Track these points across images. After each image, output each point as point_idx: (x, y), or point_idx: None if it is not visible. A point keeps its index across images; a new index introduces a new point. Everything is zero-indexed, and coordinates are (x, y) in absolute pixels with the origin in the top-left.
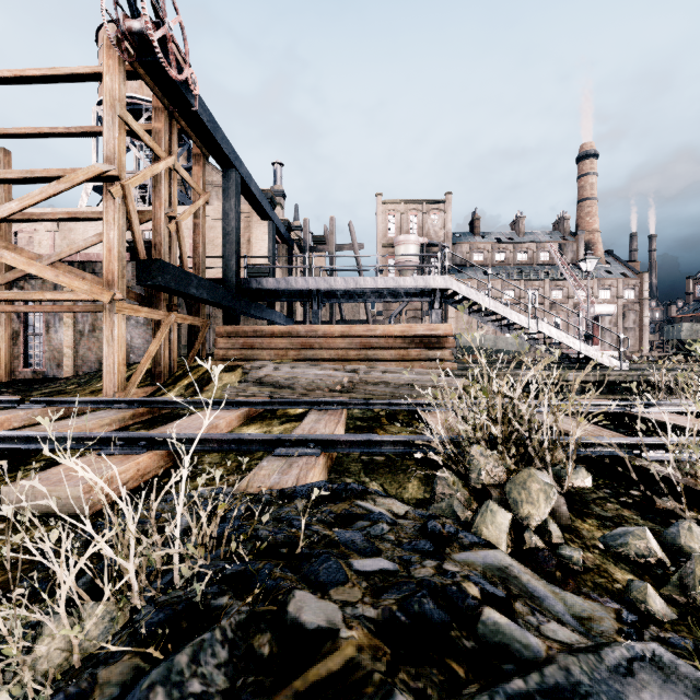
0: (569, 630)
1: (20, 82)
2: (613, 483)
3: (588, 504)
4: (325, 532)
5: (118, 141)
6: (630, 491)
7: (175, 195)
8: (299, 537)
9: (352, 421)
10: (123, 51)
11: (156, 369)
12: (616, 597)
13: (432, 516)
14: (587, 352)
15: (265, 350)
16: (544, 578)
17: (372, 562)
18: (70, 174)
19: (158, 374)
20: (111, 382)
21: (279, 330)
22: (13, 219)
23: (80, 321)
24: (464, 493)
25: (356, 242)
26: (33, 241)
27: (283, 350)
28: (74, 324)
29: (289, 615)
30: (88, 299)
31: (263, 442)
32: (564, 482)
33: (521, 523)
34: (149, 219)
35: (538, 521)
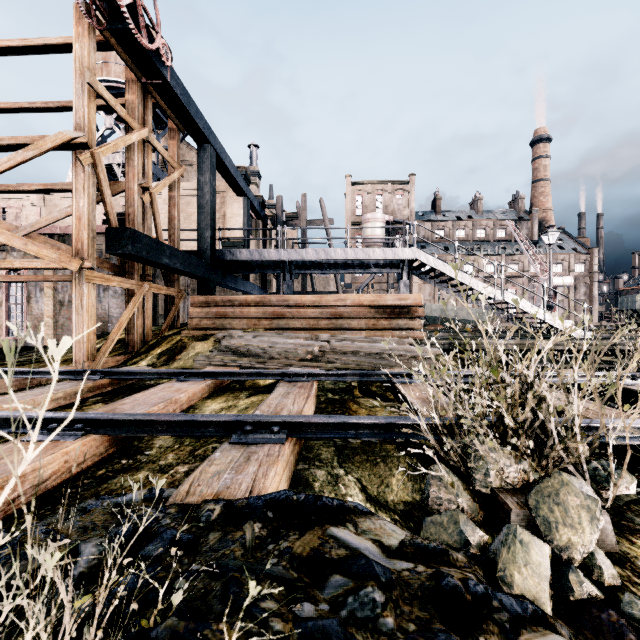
0: None
1: None
2: (638, 478)
3: (624, 512)
4: (278, 626)
5: (88, 109)
6: None
7: (149, 167)
8: None
9: (323, 393)
10: (92, 19)
11: (130, 338)
12: None
13: (438, 550)
14: (552, 322)
15: (237, 319)
16: None
17: None
18: (38, 141)
19: (131, 343)
20: (80, 351)
21: (251, 300)
22: None
23: (60, 291)
24: (467, 499)
25: (326, 217)
26: (20, 216)
27: (256, 319)
28: (55, 294)
29: None
30: (56, 267)
31: (219, 424)
32: (603, 490)
33: (558, 555)
34: (122, 190)
35: (583, 553)
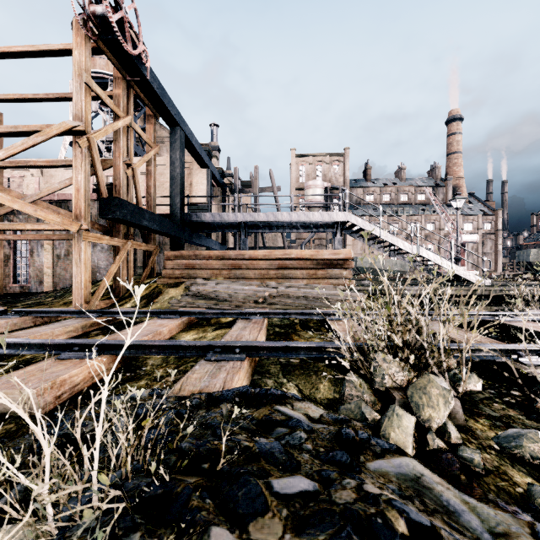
0: None
1: (7, 57)
2: (495, 384)
3: (477, 404)
4: (246, 443)
5: (85, 103)
6: (511, 392)
7: (131, 147)
8: (221, 450)
9: (272, 328)
10: (88, 31)
11: (116, 285)
12: (520, 503)
13: (344, 420)
14: (458, 272)
15: (203, 270)
16: (450, 481)
17: (292, 483)
18: (46, 129)
19: (117, 289)
20: (78, 295)
21: (214, 254)
22: (3, 166)
23: (57, 247)
24: (369, 395)
25: (275, 185)
26: (22, 184)
27: (217, 270)
28: (53, 249)
29: None
30: (60, 229)
31: (196, 348)
32: (459, 387)
33: (423, 425)
34: (110, 166)
35: (439, 423)
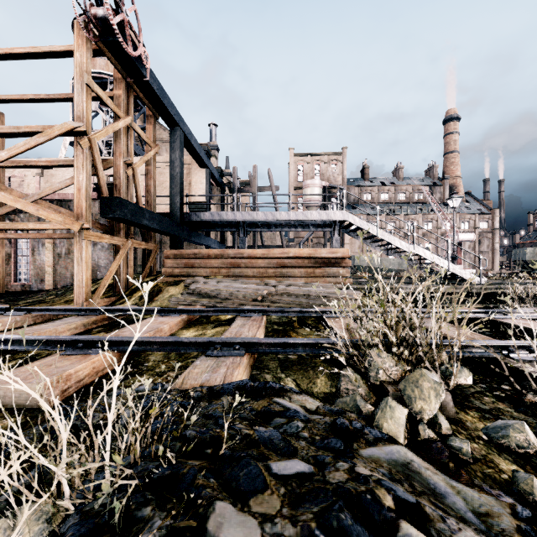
0: (478, 536)
1: (9, 58)
2: (486, 379)
3: (469, 398)
4: (246, 431)
5: (86, 104)
6: (502, 386)
7: (132, 147)
8: (223, 437)
9: (270, 325)
10: (89, 33)
11: (117, 283)
12: (504, 488)
13: (339, 411)
14: (454, 270)
15: (202, 268)
16: (439, 468)
17: (289, 465)
18: (48, 129)
19: (118, 287)
20: (80, 293)
21: (213, 253)
22: (5, 166)
23: (58, 245)
24: (364, 389)
25: (273, 185)
26: (23, 184)
27: (216, 268)
28: (54, 248)
29: (208, 534)
30: (62, 228)
31: (197, 344)
32: (450, 380)
33: (415, 416)
34: (111, 166)
35: (430, 415)
